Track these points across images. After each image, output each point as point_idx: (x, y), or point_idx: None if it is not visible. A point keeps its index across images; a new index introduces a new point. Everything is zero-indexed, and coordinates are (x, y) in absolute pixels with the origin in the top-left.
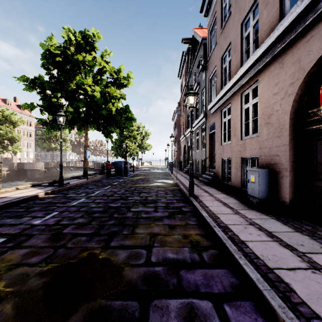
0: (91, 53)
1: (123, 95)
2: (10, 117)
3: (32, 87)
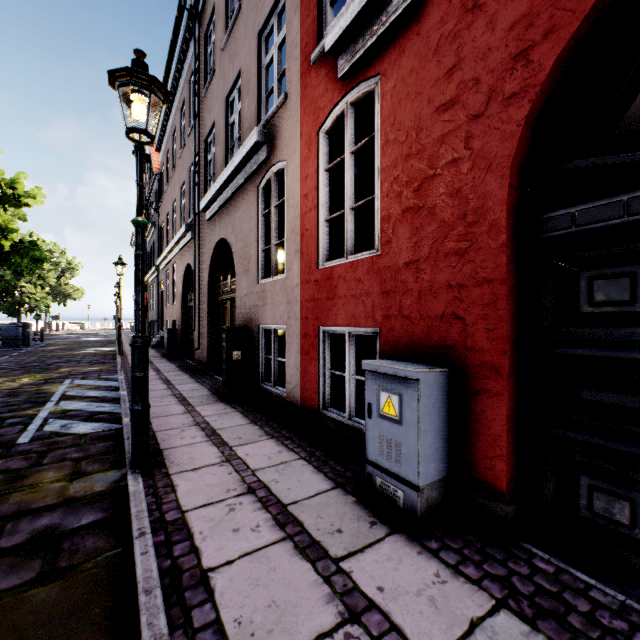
0: None
1: (22, 214)
2: None
3: None
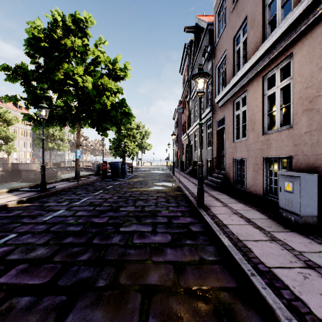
0: (83, 40)
1: (120, 90)
2: (4, 115)
3: (15, 78)
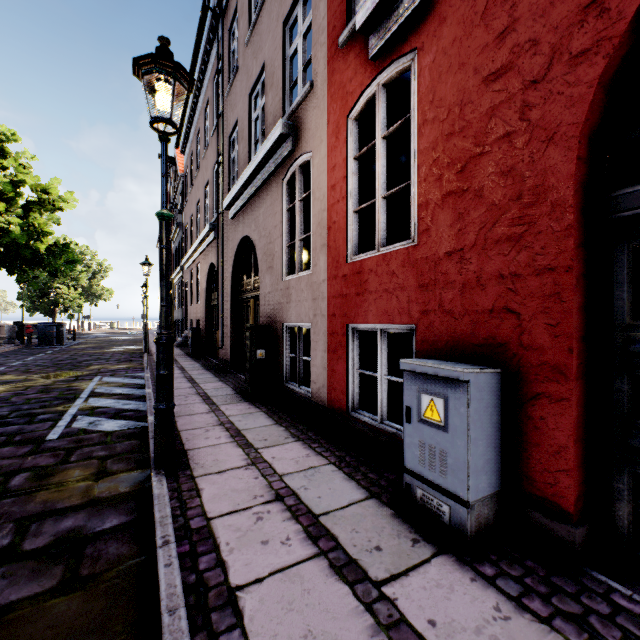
0: (0, 160)
1: (56, 218)
2: None
3: None
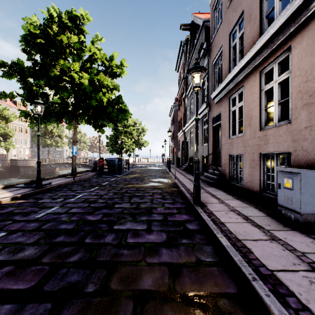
0: (80, 37)
1: (117, 87)
2: (3, 112)
3: (11, 74)
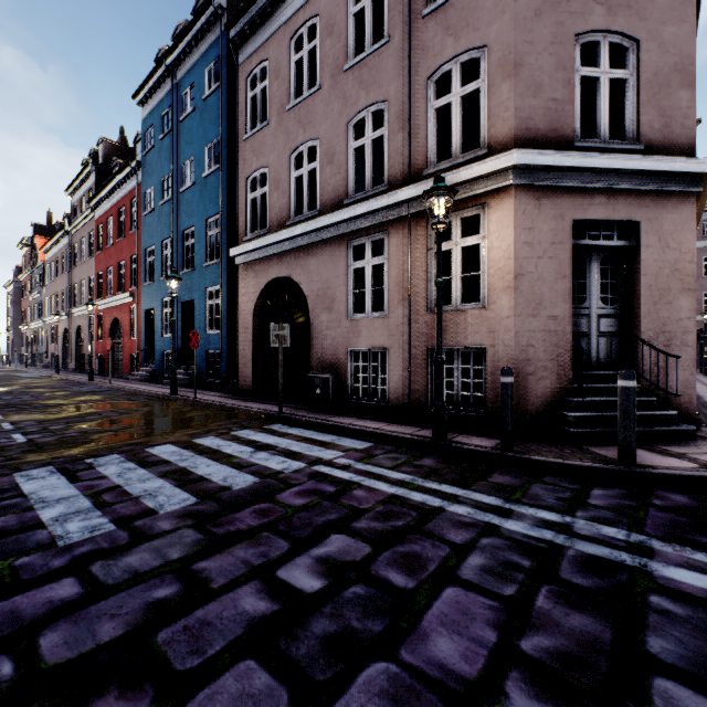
0: None
1: None
2: None
3: None
